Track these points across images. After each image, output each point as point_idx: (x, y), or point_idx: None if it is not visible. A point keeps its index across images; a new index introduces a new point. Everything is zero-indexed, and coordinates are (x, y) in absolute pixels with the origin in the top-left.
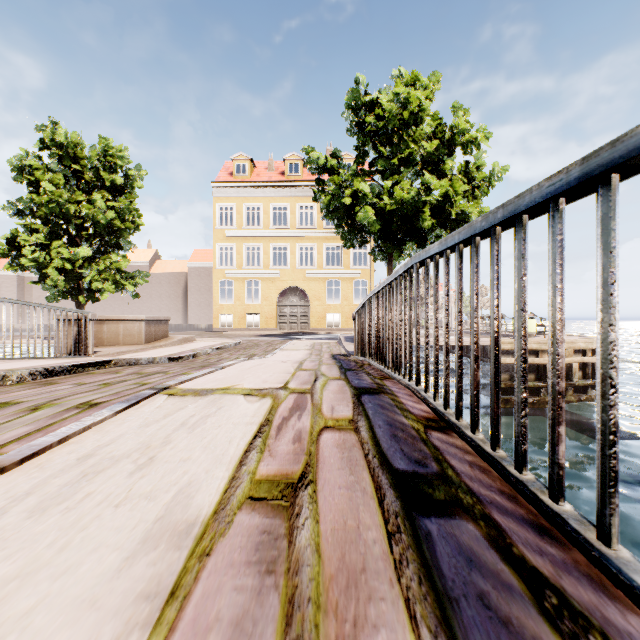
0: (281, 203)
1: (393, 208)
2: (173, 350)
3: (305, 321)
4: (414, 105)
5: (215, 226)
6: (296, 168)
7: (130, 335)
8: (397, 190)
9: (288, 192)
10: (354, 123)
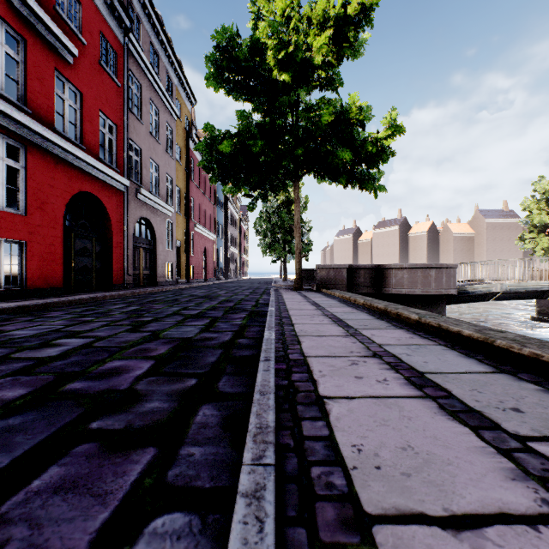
0: None
1: None
2: None
3: None
4: None
5: None
6: None
7: None
8: None
9: None
10: None
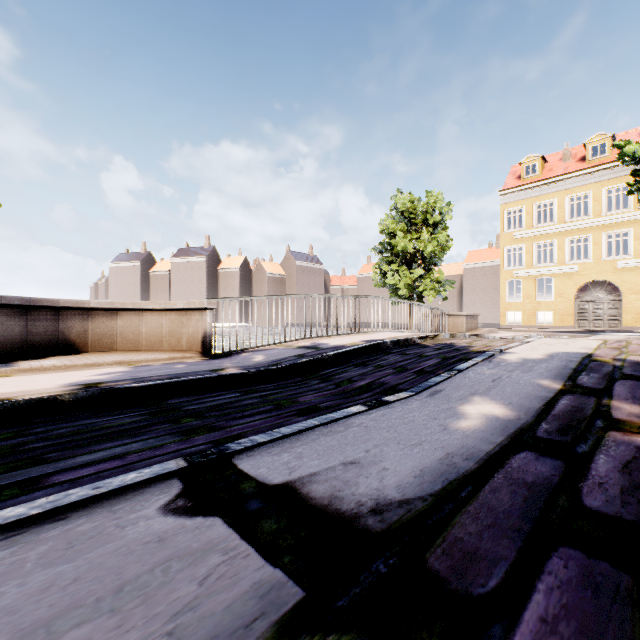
0: (580, 193)
1: None
2: None
3: (614, 318)
4: None
5: (502, 231)
6: (601, 149)
7: (455, 326)
8: None
9: (589, 179)
10: None
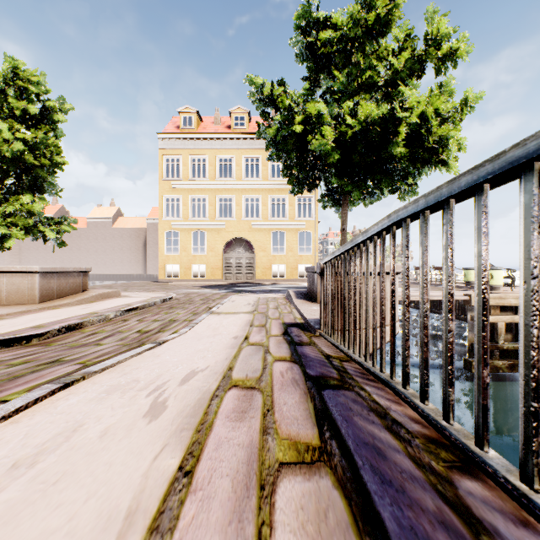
0: (227, 155)
1: (355, 134)
2: (60, 314)
3: (250, 272)
4: (381, 8)
5: (161, 177)
6: (242, 121)
7: (17, 292)
8: (363, 108)
9: (234, 144)
10: (305, 44)
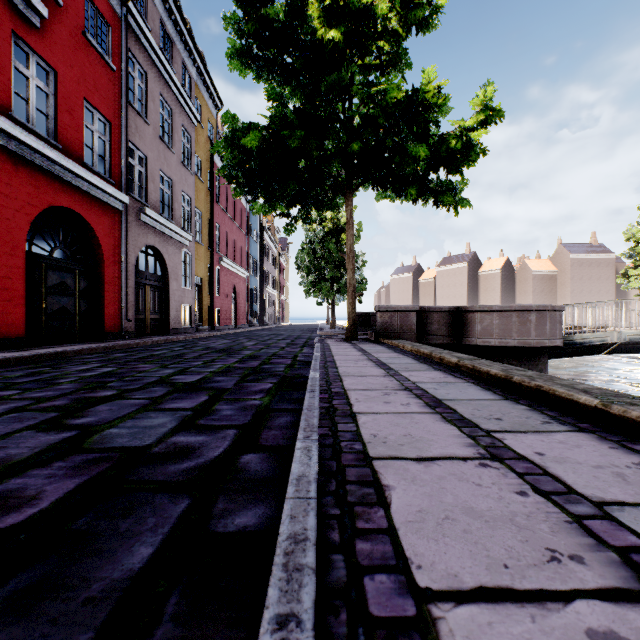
0: None
1: None
2: None
3: None
4: None
5: None
6: None
7: None
8: None
9: None
10: None
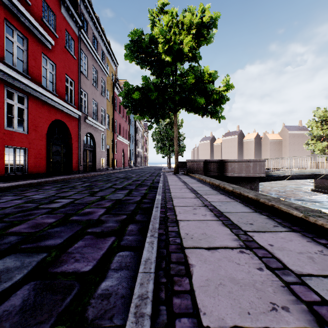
0: None
1: None
2: None
3: None
4: None
5: None
6: None
7: None
8: None
9: None
10: None
